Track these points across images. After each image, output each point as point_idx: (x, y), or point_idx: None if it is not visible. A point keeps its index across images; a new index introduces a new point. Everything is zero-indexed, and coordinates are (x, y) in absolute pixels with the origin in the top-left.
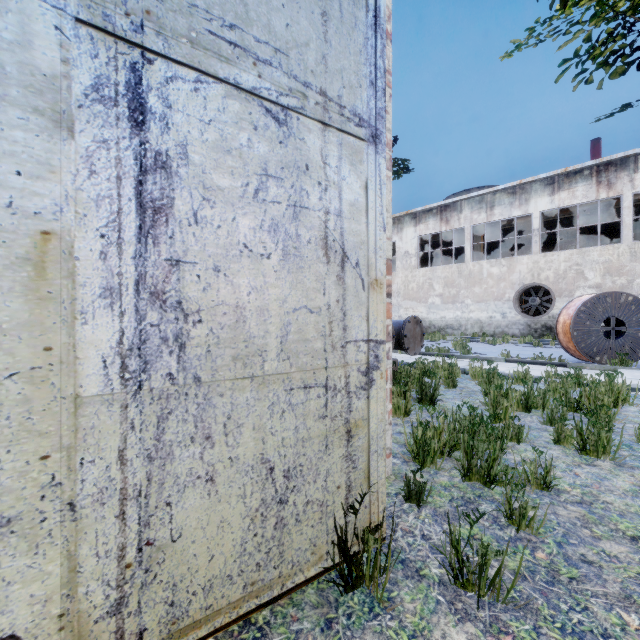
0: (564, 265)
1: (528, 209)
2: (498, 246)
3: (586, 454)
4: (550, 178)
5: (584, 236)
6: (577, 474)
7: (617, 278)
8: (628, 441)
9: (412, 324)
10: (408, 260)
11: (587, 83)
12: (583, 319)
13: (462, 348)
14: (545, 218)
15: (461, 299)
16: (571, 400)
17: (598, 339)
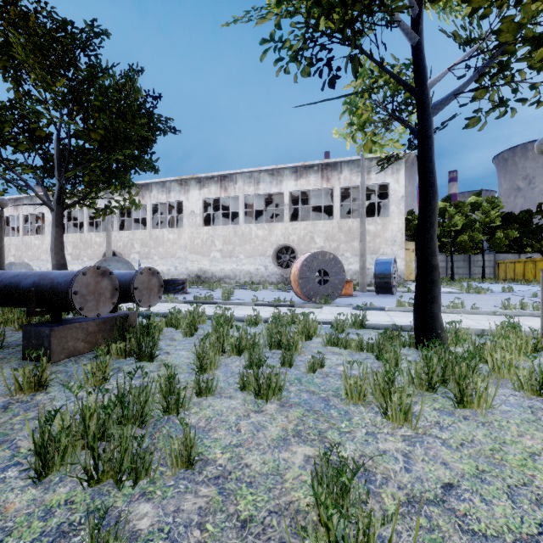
0: (303, 232)
1: (282, 188)
2: (266, 215)
3: (261, 398)
4: (295, 168)
5: (318, 214)
6: (240, 429)
7: (332, 243)
8: (301, 374)
9: (146, 275)
10: (194, 219)
11: (286, 73)
12: (305, 271)
13: (228, 295)
14: (293, 197)
15: (236, 254)
16: (275, 339)
17: (314, 285)
